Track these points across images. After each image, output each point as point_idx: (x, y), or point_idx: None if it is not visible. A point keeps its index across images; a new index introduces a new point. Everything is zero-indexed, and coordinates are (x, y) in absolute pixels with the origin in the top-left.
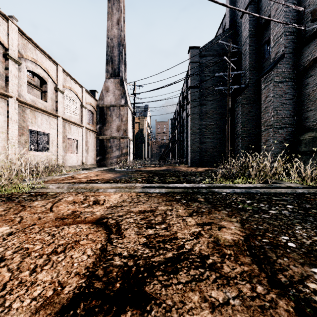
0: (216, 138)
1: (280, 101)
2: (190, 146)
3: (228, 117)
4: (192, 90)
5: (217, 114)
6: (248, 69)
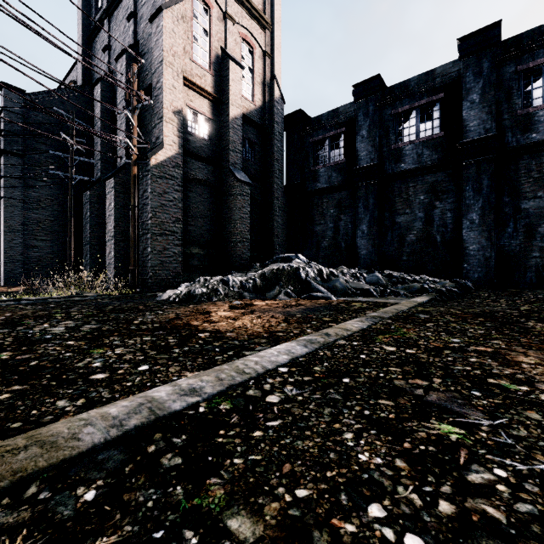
0: (58, 242)
1: (122, 212)
2: (5, 252)
3: (71, 216)
4: (9, 158)
5: (60, 205)
6: (101, 160)
